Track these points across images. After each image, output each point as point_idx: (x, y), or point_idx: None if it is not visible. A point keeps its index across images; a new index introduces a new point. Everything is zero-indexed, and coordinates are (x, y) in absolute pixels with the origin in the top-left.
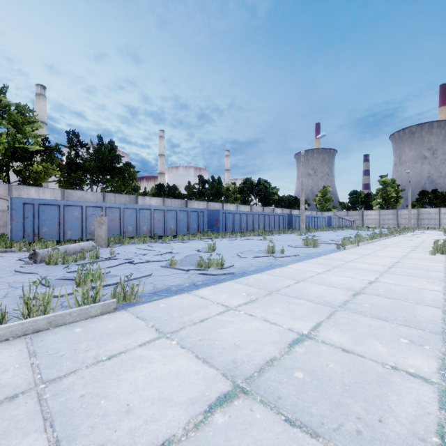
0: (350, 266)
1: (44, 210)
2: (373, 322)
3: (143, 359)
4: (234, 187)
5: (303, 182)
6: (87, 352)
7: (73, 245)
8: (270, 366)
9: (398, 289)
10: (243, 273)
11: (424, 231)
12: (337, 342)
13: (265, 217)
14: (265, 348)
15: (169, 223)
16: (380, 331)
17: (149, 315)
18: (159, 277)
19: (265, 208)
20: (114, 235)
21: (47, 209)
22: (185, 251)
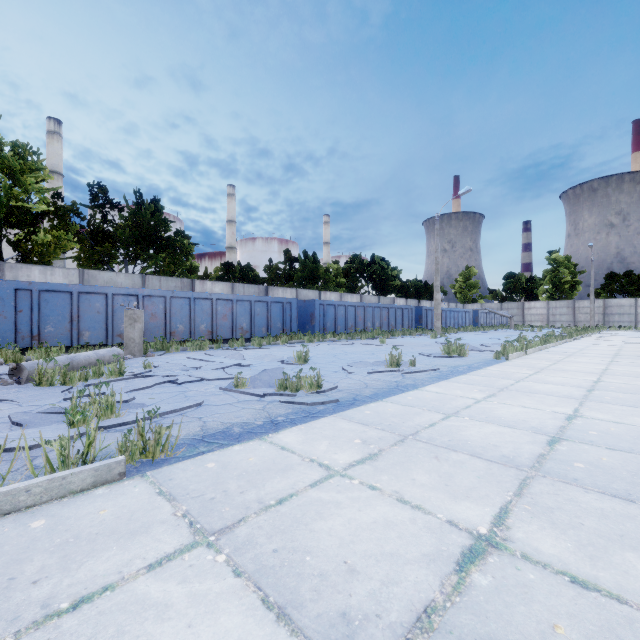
0: (524, 388)
1: (47, 300)
2: (608, 504)
3: (147, 610)
4: (336, 268)
5: (438, 260)
6: (34, 586)
7: (86, 354)
8: (425, 631)
9: (621, 431)
10: (354, 400)
11: (614, 331)
12: (554, 558)
13: (382, 311)
14: (408, 576)
15: (240, 319)
16: (629, 527)
17: (183, 487)
18: (215, 408)
19: (382, 297)
20: (155, 338)
21: (53, 298)
22: (262, 362)
